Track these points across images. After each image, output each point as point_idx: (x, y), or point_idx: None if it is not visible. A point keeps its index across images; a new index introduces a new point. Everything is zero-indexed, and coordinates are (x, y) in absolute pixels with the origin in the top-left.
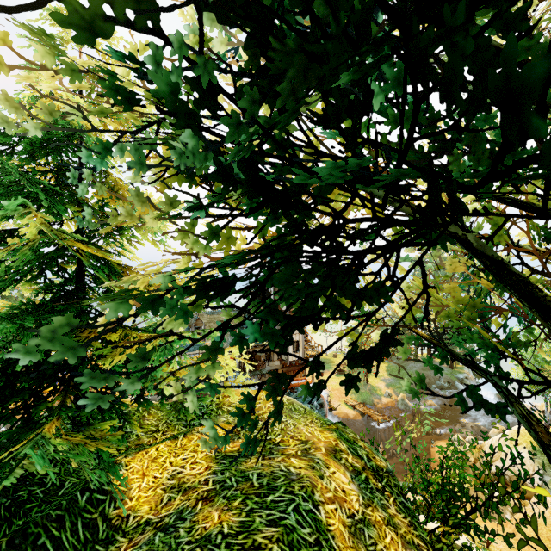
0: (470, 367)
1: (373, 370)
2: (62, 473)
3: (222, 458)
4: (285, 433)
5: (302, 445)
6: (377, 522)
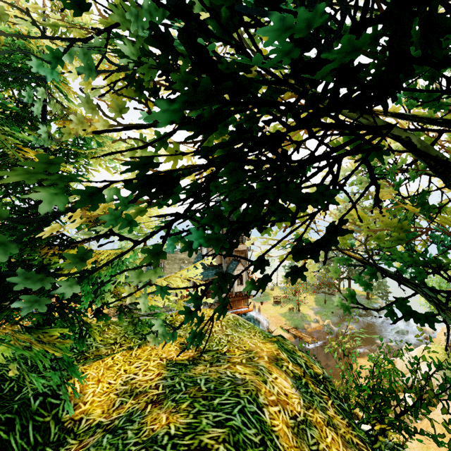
0: (400, 281)
1: (303, 301)
2: (21, 379)
3: (173, 366)
4: (231, 344)
5: (247, 354)
6: (318, 423)
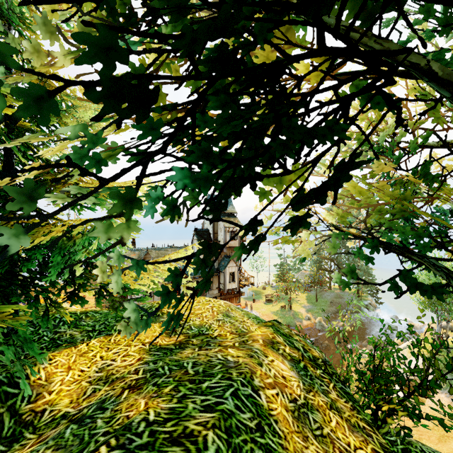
0: (405, 254)
1: (295, 299)
2: None
3: (156, 350)
4: (222, 329)
5: (239, 338)
6: (320, 406)
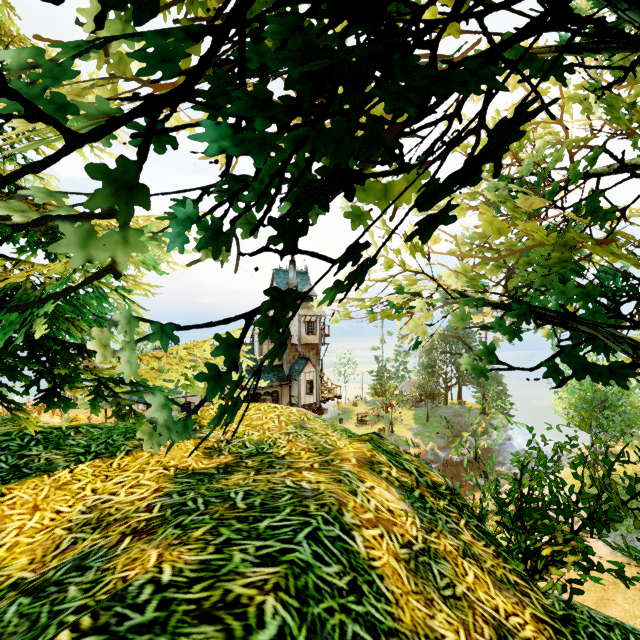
0: (568, 323)
1: (398, 419)
2: None
3: (187, 476)
4: (294, 445)
5: (321, 457)
6: (448, 552)
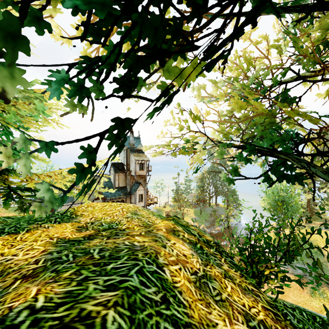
0: (274, 154)
1: (186, 213)
2: None
3: (64, 242)
4: (130, 223)
5: (145, 229)
6: (217, 276)
